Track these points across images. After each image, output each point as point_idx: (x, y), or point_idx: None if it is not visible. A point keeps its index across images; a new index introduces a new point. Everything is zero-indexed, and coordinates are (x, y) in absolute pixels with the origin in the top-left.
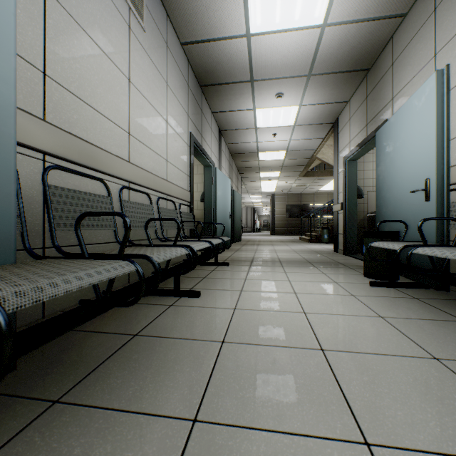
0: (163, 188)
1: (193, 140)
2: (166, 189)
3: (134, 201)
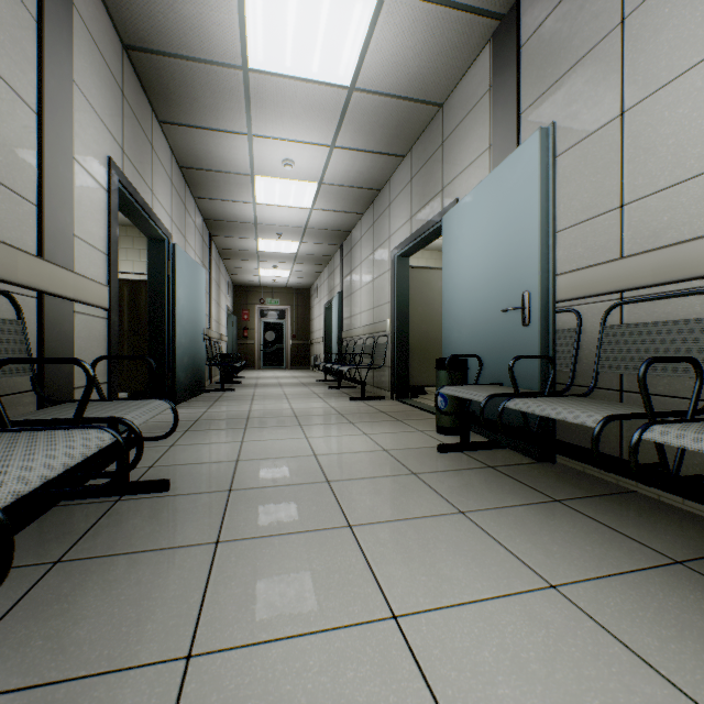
0: None
1: None
2: None
3: None
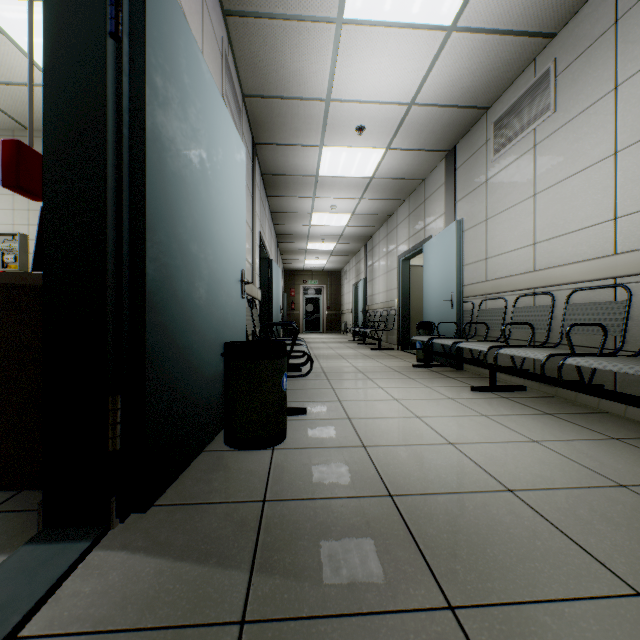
0: (586, 274)
1: None
2: (595, 273)
3: (525, 306)
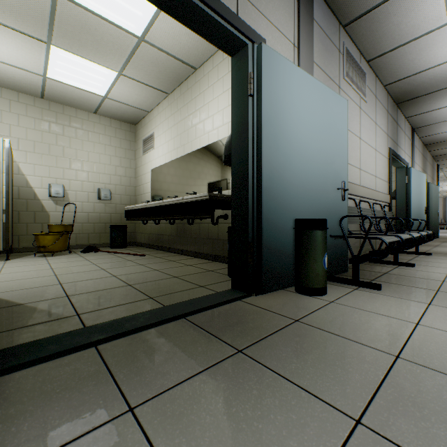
0: (374, 196)
1: (391, 153)
2: (376, 197)
3: (364, 208)
